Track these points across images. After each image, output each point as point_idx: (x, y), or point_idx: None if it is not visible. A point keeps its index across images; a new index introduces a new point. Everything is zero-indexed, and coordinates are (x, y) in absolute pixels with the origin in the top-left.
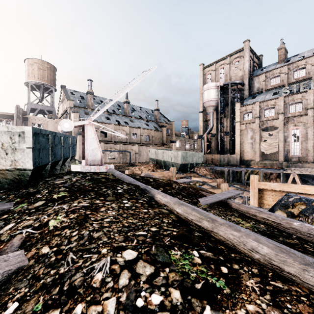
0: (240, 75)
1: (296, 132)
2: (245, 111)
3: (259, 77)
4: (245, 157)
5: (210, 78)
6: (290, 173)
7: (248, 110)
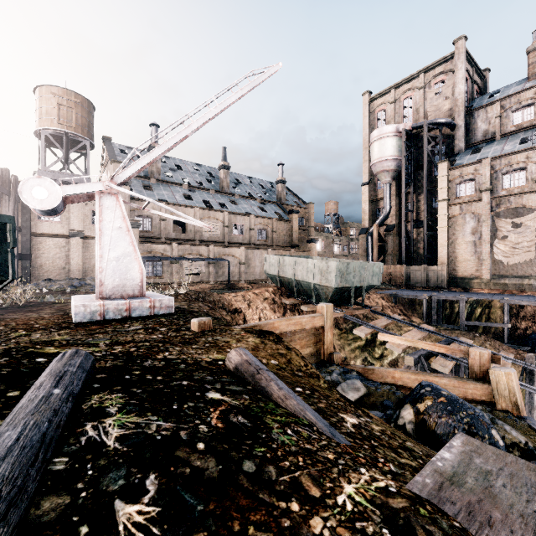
0: (446, 108)
1: None
2: (458, 178)
3: (487, 110)
4: (458, 271)
5: (383, 118)
6: None
7: (467, 176)
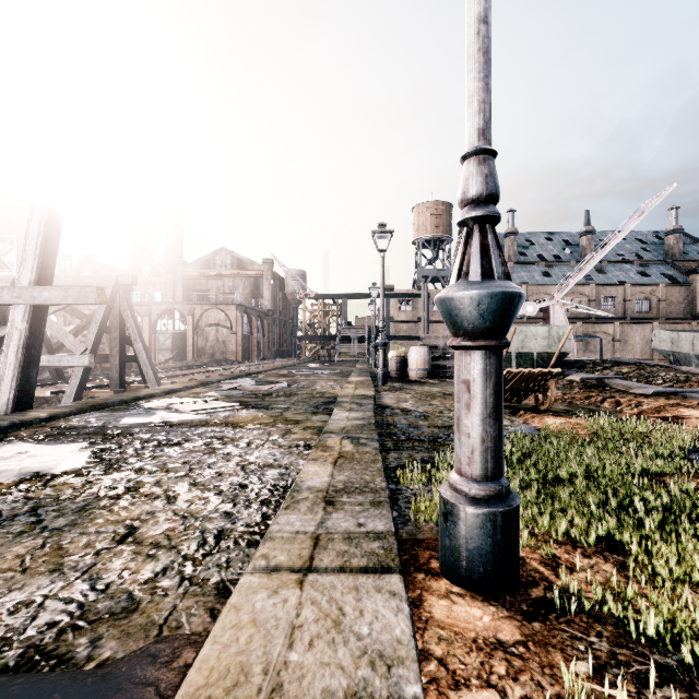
0: None
1: None
2: None
3: None
4: None
5: None
6: None
7: None
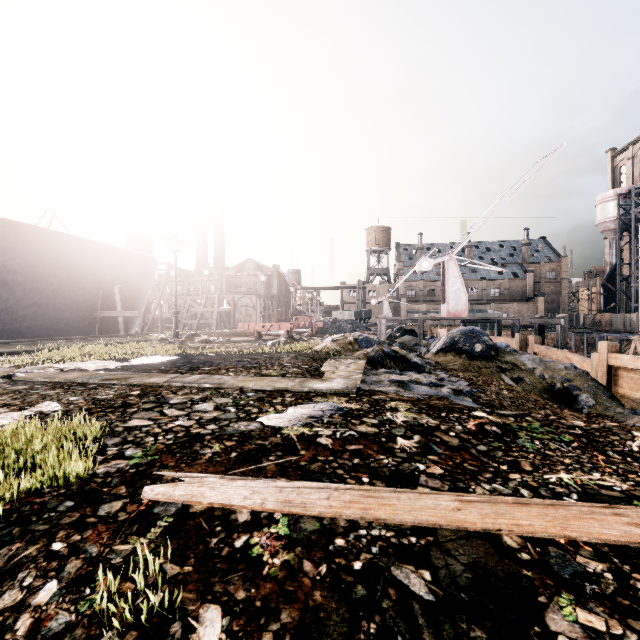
0: None
1: None
2: None
3: None
4: None
5: (625, 172)
6: None
7: None
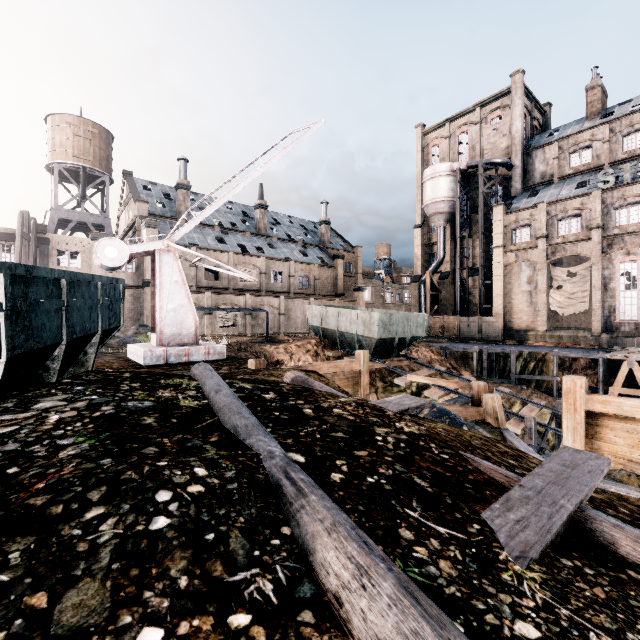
0: (504, 146)
1: (629, 268)
2: (514, 224)
3: (545, 151)
4: (514, 323)
5: (437, 154)
6: (617, 359)
7: (523, 221)
